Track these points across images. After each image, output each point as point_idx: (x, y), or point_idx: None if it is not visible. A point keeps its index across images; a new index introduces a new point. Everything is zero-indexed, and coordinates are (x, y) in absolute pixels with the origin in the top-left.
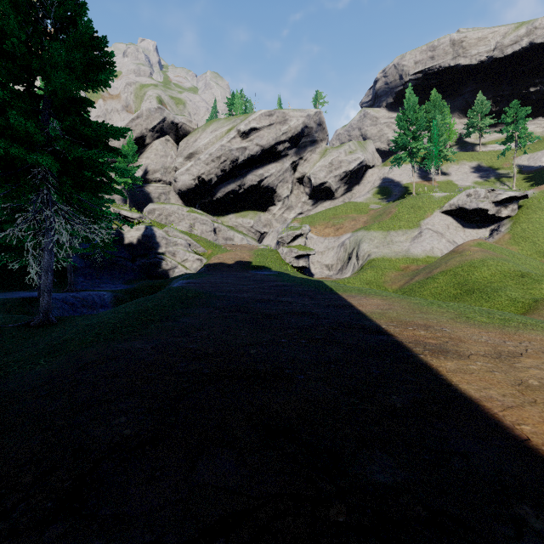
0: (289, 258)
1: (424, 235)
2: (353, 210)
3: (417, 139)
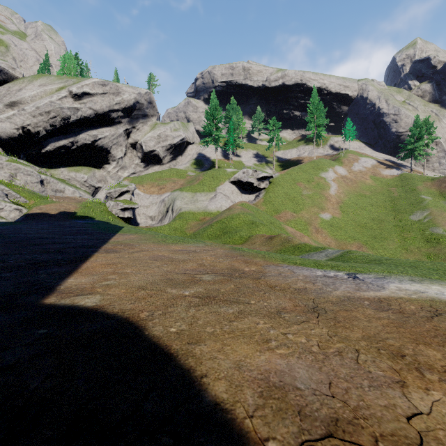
0: (115, 210)
1: (218, 196)
2: (175, 175)
3: (219, 130)
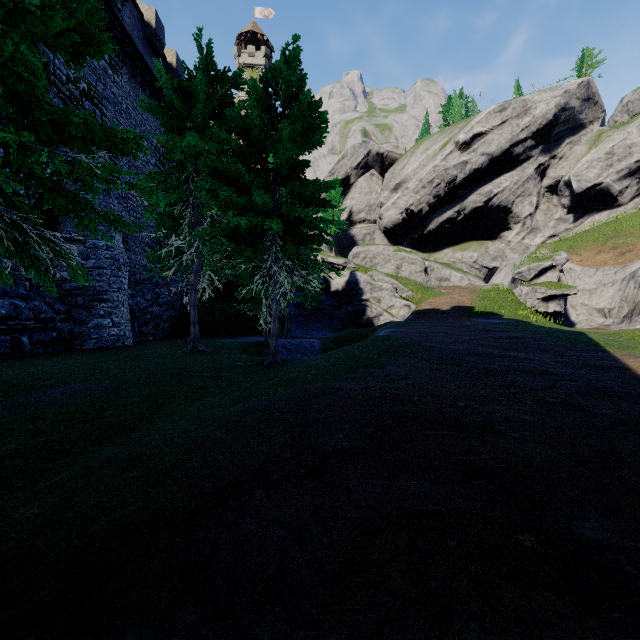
0: (531, 301)
1: None
2: None
3: None
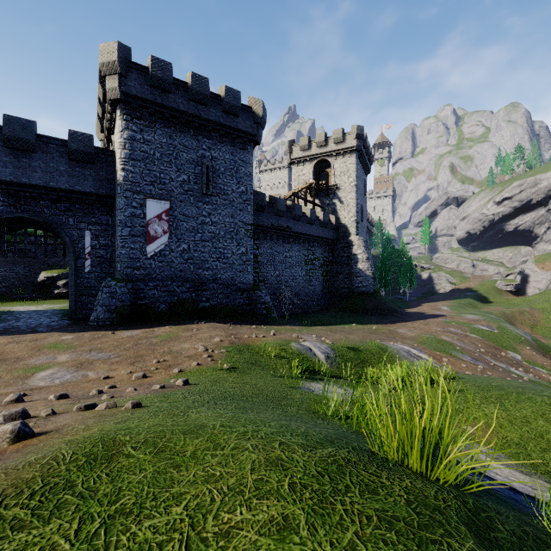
0: (500, 286)
1: None
2: None
3: None
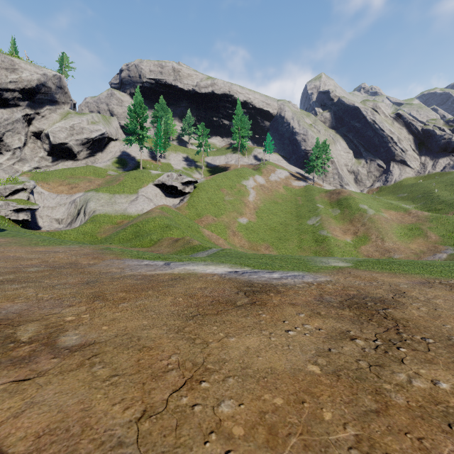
0: (5, 211)
1: (139, 199)
2: (92, 173)
3: (144, 129)
